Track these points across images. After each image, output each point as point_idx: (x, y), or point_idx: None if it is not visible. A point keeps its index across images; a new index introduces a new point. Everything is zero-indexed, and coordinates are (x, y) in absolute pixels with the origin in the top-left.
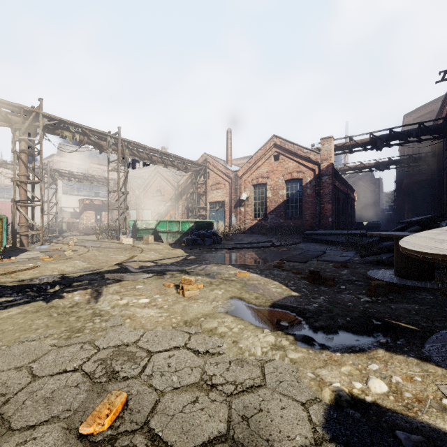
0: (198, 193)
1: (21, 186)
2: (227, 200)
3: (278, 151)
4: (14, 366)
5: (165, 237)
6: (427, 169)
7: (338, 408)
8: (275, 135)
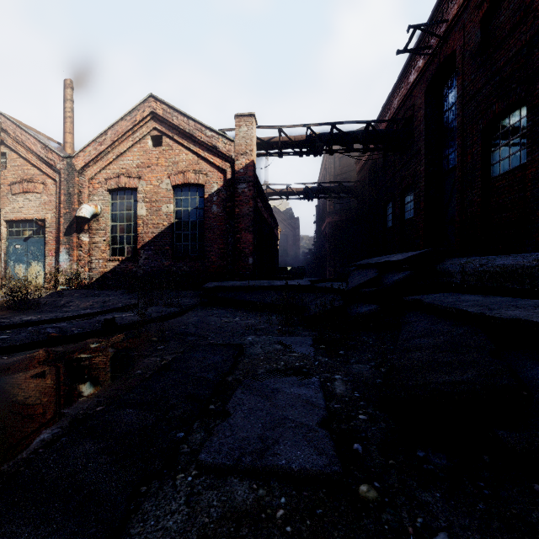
0: None
1: None
2: (50, 218)
3: (160, 128)
4: None
5: None
6: (348, 208)
7: None
8: (154, 96)
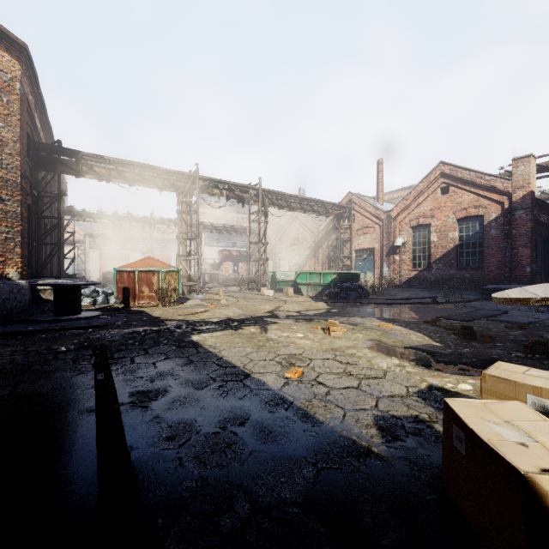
0: (341, 239)
1: (183, 242)
2: (377, 247)
3: (446, 181)
4: (238, 355)
5: (306, 289)
6: None
7: (429, 390)
8: (442, 162)
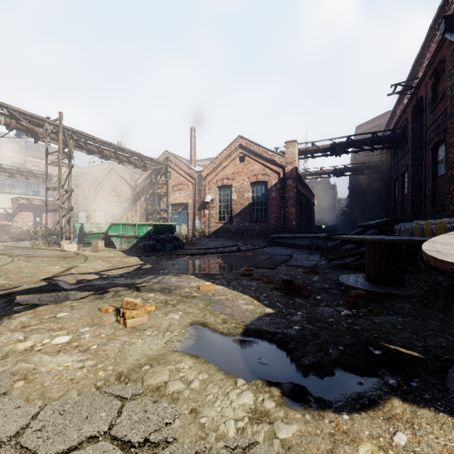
0: (158, 193)
1: None
2: (190, 202)
3: (243, 152)
4: None
5: (119, 242)
6: (375, 177)
7: None
8: (241, 136)
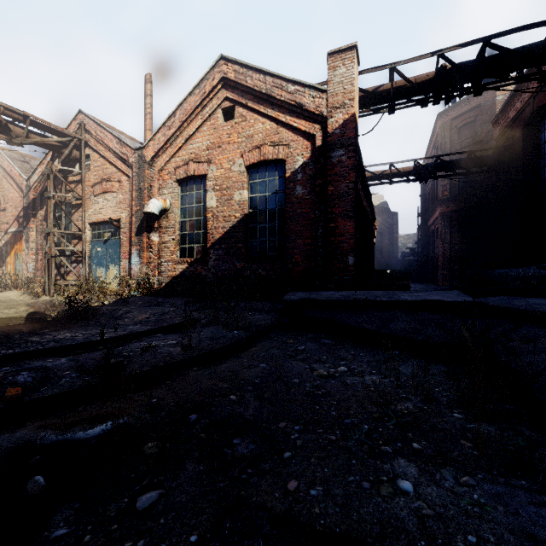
0: (55, 199)
1: None
2: (124, 218)
3: (231, 96)
4: None
5: None
6: (472, 191)
7: None
8: (224, 57)
